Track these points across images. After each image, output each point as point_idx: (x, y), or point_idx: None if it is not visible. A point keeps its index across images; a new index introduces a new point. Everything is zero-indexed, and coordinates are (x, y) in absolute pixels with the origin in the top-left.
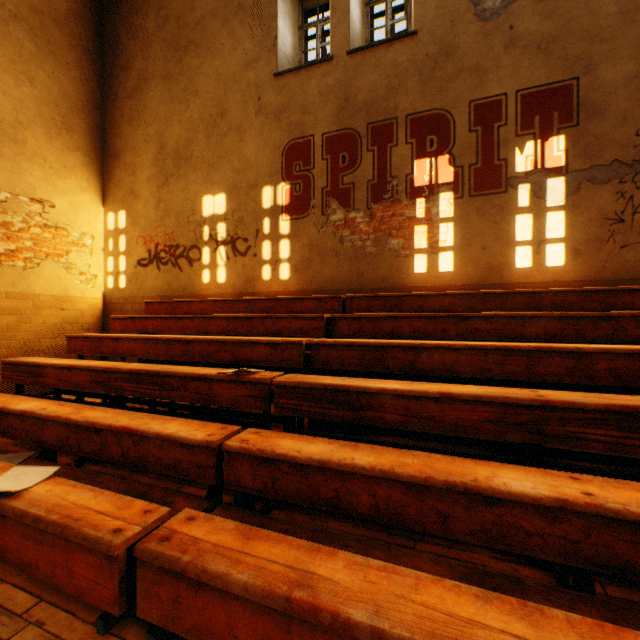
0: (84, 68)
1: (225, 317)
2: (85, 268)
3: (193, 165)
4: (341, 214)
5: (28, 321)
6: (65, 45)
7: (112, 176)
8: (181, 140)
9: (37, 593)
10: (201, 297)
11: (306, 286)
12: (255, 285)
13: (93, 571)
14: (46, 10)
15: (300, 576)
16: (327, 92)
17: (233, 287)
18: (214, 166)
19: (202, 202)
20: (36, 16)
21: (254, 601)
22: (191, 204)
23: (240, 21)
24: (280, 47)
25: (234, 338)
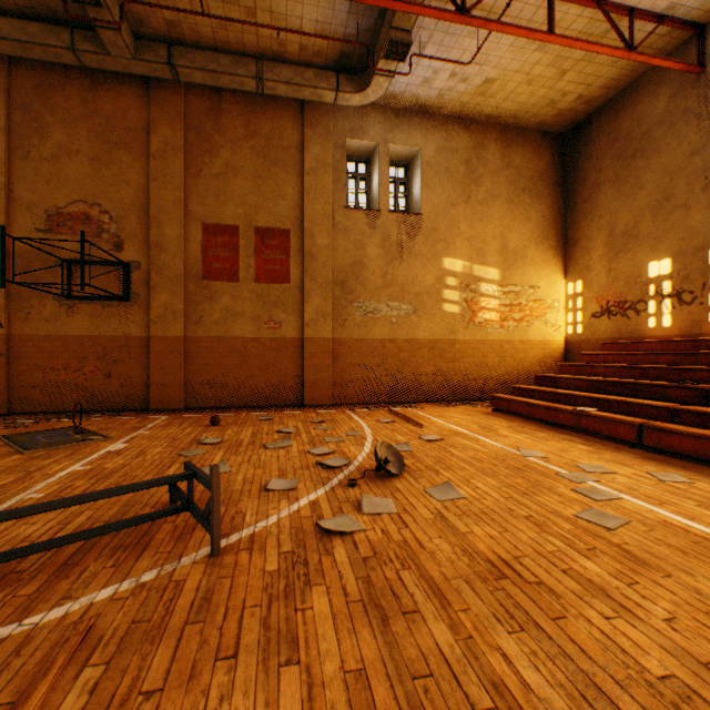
0: (553, 195)
1: (671, 353)
2: (553, 322)
3: (638, 241)
4: None
5: (527, 356)
6: (543, 188)
7: (570, 258)
8: (628, 224)
9: (600, 440)
10: (646, 338)
11: None
12: (700, 327)
13: (625, 430)
14: (535, 174)
15: (707, 433)
16: None
17: (677, 330)
18: (658, 239)
19: (647, 267)
20: (530, 182)
21: (688, 436)
22: (637, 270)
23: (684, 122)
24: None
25: (679, 366)
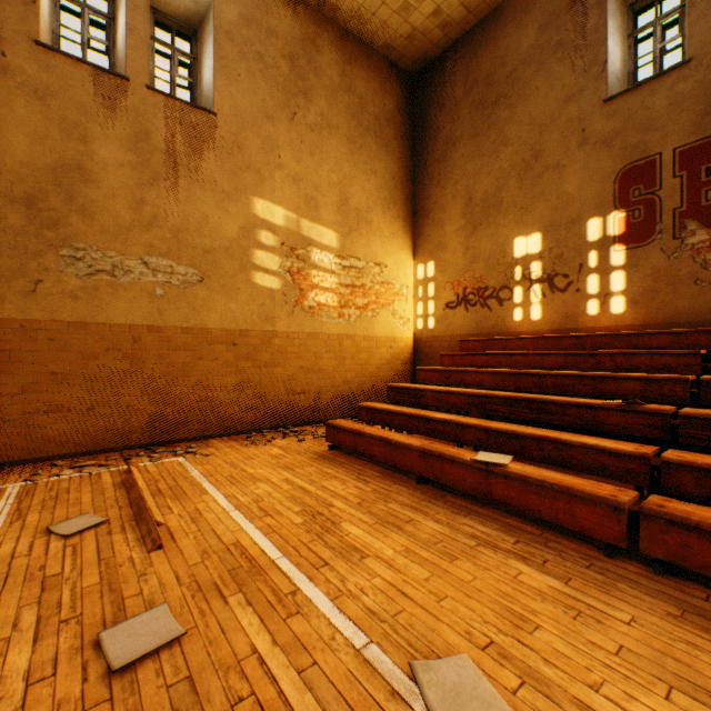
0: (402, 149)
1: (562, 353)
2: (402, 313)
3: (502, 211)
4: (703, 235)
5: (373, 357)
6: (391, 136)
7: (421, 233)
8: (489, 190)
9: (535, 528)
10: (511, 334)
11: (648, 319)
12: (577, 321)
13: (596, 517)
14: (382, 115)
15: None
16: (680, 101)
17: (549, 324)
18: (526, 208)
19: (513, 244)
20: (377, 123)
21: None
22: (500, 248)
23: (558, 59)
24: (609, 69)
25: (594, 373)
